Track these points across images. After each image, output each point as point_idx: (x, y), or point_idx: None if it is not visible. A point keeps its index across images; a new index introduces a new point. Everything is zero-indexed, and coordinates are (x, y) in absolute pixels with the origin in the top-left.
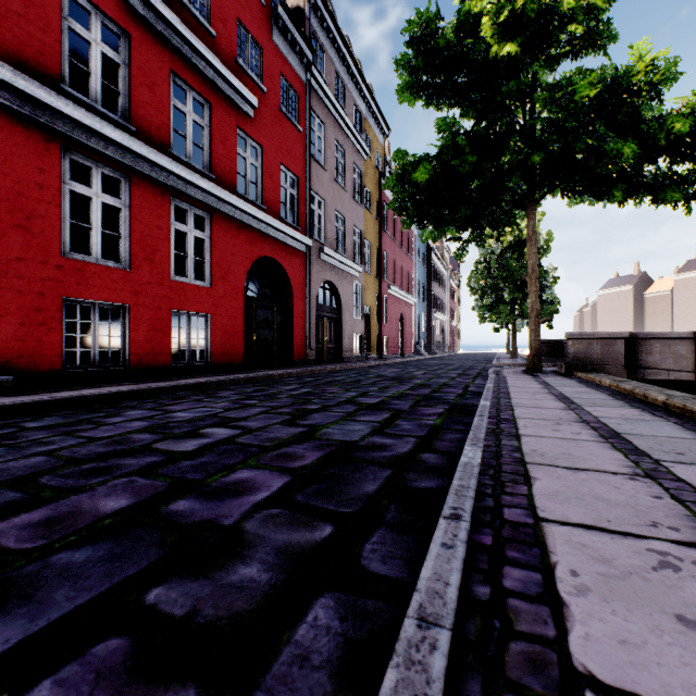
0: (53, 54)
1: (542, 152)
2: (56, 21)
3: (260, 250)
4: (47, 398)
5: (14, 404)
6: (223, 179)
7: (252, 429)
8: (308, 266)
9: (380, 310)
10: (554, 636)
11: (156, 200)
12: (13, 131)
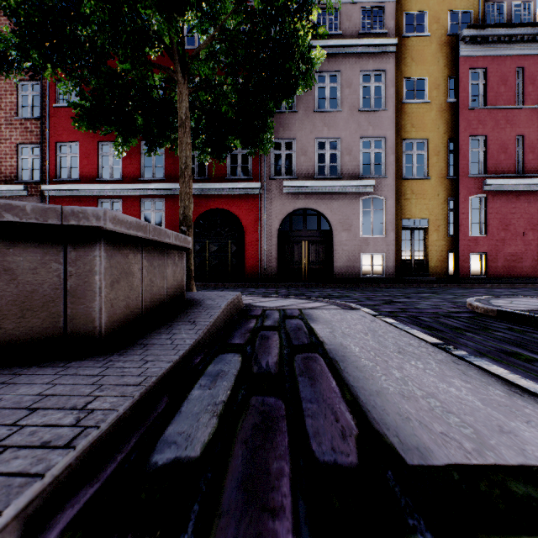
0: (96, 170)
1: (61, 83)
2: (96, 158)
3: (205, 207)
4: None
5: None
6: (173, 176)
7: None
8: (265, 204)
9: (456, 219)
10: None
11: (133, 204)
12: (85, 202)
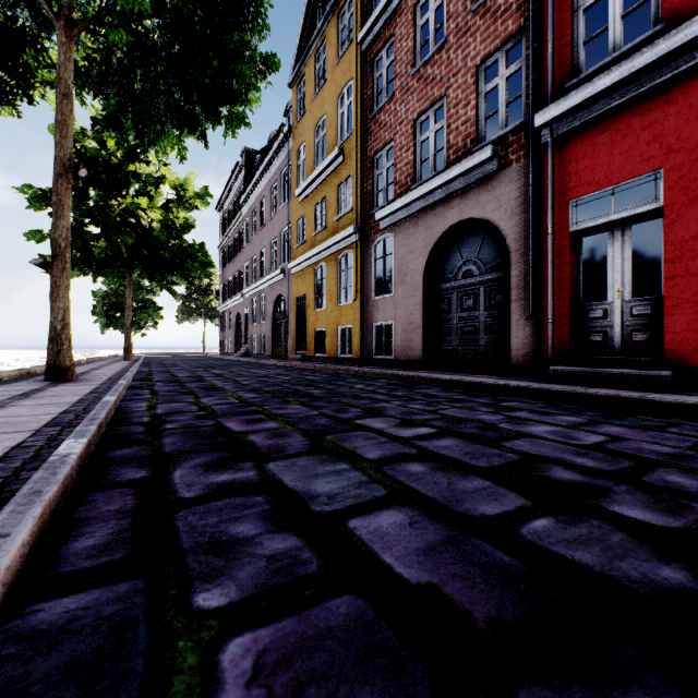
0: None
1: None
2: None
3: None
4: (603, 393)
5: (570, 391)
6: None
7: (408, 439)
8: None
9: None
10: (62, 415)
11: None
12: (687, 94)
